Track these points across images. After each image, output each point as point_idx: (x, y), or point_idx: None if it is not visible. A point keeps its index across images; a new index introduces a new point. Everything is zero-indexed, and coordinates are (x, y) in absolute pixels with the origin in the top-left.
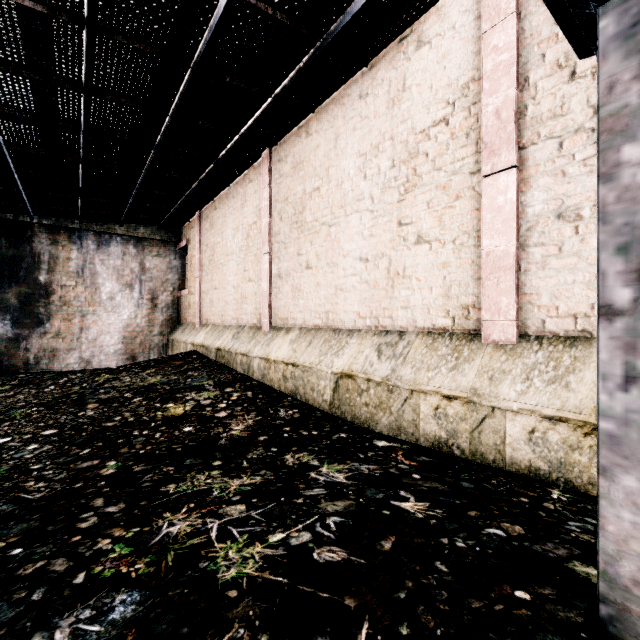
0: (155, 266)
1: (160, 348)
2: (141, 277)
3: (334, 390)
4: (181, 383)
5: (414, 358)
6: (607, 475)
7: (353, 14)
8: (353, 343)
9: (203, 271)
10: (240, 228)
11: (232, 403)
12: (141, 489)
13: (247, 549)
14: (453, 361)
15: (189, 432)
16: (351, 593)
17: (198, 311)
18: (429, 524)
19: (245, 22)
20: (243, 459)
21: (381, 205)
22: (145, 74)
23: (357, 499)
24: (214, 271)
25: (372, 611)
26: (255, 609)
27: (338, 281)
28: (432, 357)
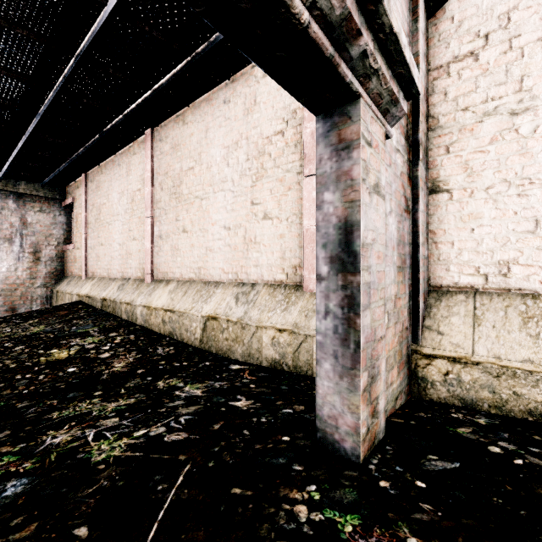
0: (38, 221)
1: (43, 299)
2: (22, 231)
3: (203, 330)
4: (66, 331)
5: (260, 303)
6: (319, 364)
7: (215, 44)
8: (219, 292)
9: (89, 228)
10: (125, 193)
11: (115, 345)
12: (26, 419)
13: (116, 442)
14: (285, 304)
15: (73, 372)
16: (184, 453)
17: (84, 265)
18: (249, 412)
19: (125, 31)
20: (121, 388)
21: (239, 187)
22: (28, 54)
23: (205, 404)
24: (100, 229)
25: (195, 459)
26: (117, 471)
27: (208, 243)
28: (272, 302)
